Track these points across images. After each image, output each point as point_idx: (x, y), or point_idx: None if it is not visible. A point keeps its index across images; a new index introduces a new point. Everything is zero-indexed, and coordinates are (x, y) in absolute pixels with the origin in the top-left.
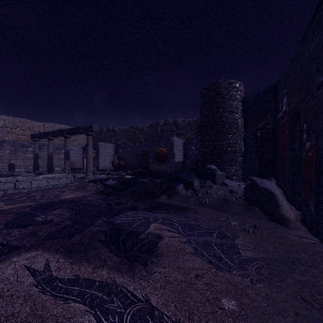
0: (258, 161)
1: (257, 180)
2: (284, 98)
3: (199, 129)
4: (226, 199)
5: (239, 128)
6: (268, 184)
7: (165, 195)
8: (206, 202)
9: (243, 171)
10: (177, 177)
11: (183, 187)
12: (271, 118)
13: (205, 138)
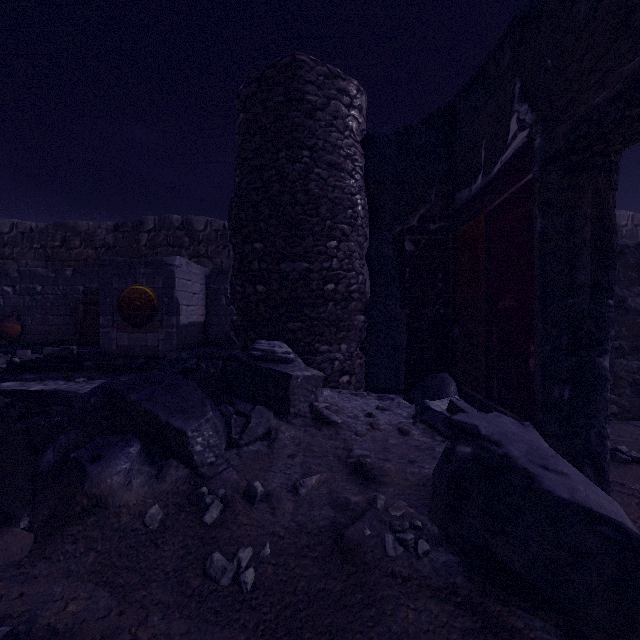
0: (407, 326)
1: (510, 444)
2: (514, 113)
3: (231, 217)
4: (351, 541)
5: (359, 222)
6: (569, 466)
7: (31, 517)
8: (240, 584)
9: (366, 357)
10: (126, 402)
11: (143, 461)
12: (440, 204)
13: (252, 246)
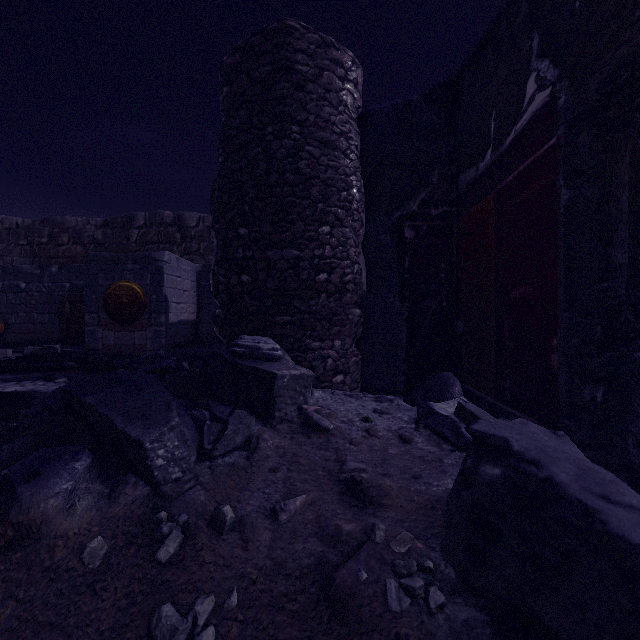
0: (406, 320)
1: (553, 464)
2: (532, 72)
3: (214, 201)
4: (342, 589)
5: (354, 205)
6: (635, 495)
7: None
8: None
9: (362, 354)
10: (82, 406)
11: (94, 477)
12: (443, 187)
13: (236, 231)
